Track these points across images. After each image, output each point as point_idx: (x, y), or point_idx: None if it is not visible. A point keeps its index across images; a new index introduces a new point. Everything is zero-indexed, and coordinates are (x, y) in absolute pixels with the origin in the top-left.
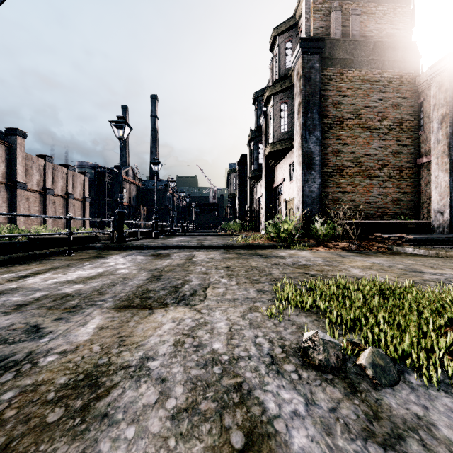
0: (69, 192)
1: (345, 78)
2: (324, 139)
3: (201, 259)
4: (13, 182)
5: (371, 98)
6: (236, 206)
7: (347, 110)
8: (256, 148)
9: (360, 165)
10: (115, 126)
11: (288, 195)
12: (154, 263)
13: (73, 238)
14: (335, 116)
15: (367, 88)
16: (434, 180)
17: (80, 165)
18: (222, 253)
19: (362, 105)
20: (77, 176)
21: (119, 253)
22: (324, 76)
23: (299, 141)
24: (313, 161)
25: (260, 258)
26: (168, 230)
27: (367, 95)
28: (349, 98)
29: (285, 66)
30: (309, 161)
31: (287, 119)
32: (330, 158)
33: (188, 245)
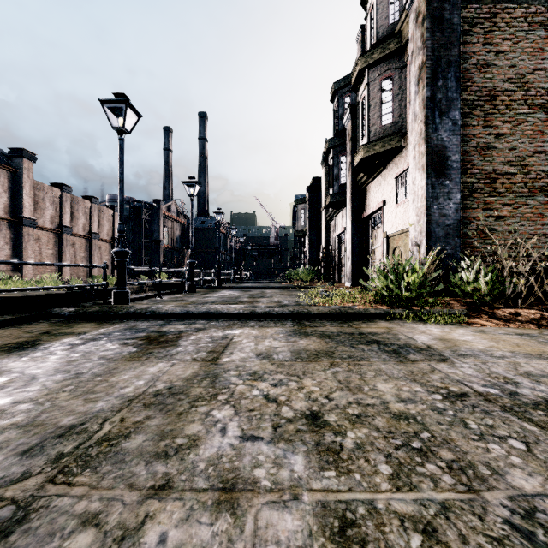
0: (92, 231)
1: (500, 22)
2: (462, 126)
3: (240, 359)
4: (18, 218)
5: (546, 53)
6: (305, 247)
7: (503, 77)
8: (336, 162)
9: (527, 171)
10: (112, 112)
11: (392, 226)
12: (108, 382)
13: (15, 298)
14: (483, 87)
15: (538, 37)
16: None
17: (112, 199)
18: (290, 335)
19: (529, 66)
20: (104, 211)
21: (89, 329)
22: (462, 19)
23: (421, 130)
24: (446, 162)
25: (386, 358)
26: (213, 280)
27: (538, 50)
28: (506, 55)
29: (388, 22)
30: (440, 162)
31: (393, 104)
32: (474, 159)
33: (227, 311)
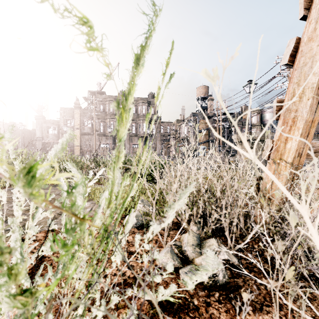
0: None
1: None
2: None
3: None
4: None
5: None
6: None
7: None
8: None
9: None
10: None
11: None
12: None
13: None
14: None
15: None
16: None
17: None
18: None
19: None
20: None
21: None
22: None
23: None
24: None
25: None
26: None
27: None
28: None
29: None
30: None
31: None
32: None
33: None
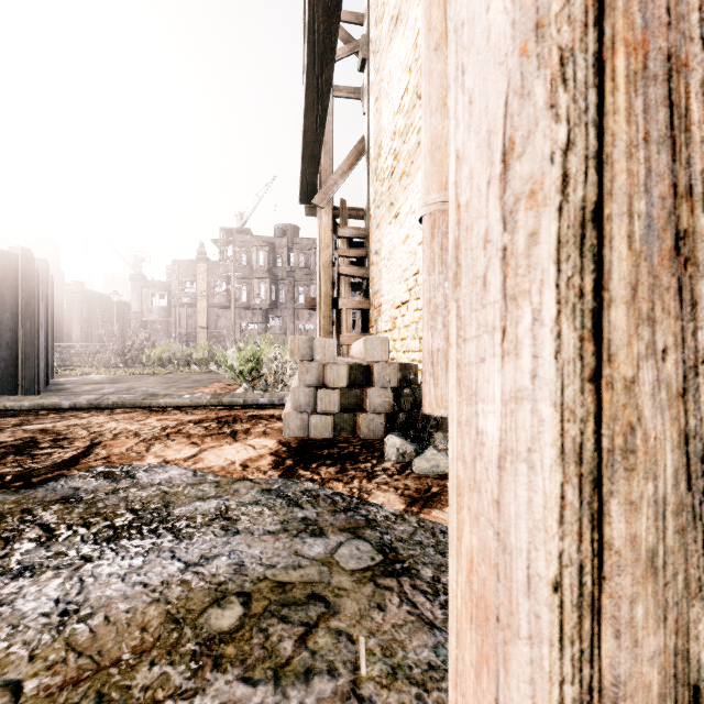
0: None
1: None
2: None
3: None
4: None
5: None
6: None
7: None
8: None
9: None
10: None
11: None
12: None
13: None
14: None
15: None
16: (74, 331)
17: None
18: None
19: None
20: None
21: None
22: None
23: None
24: None
25: None
26: None
27: None
28: None
29: None
30: None
31: None
32: None
33: None
